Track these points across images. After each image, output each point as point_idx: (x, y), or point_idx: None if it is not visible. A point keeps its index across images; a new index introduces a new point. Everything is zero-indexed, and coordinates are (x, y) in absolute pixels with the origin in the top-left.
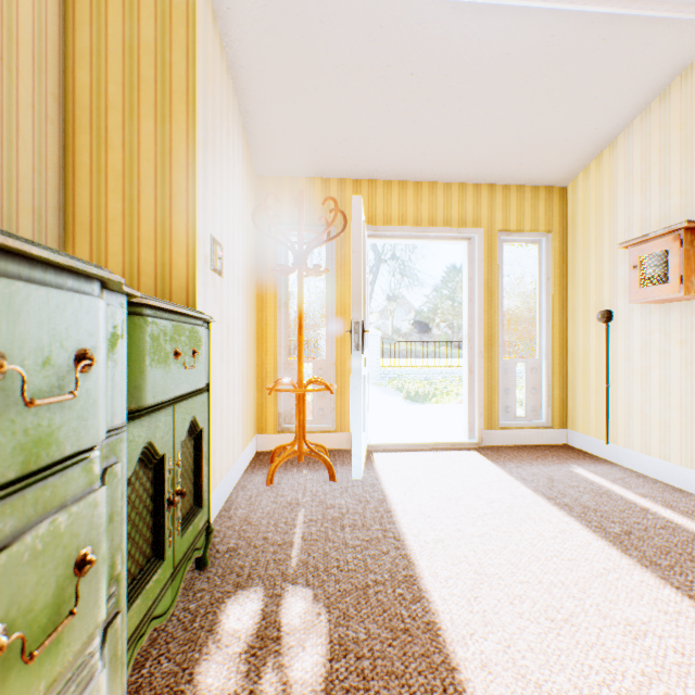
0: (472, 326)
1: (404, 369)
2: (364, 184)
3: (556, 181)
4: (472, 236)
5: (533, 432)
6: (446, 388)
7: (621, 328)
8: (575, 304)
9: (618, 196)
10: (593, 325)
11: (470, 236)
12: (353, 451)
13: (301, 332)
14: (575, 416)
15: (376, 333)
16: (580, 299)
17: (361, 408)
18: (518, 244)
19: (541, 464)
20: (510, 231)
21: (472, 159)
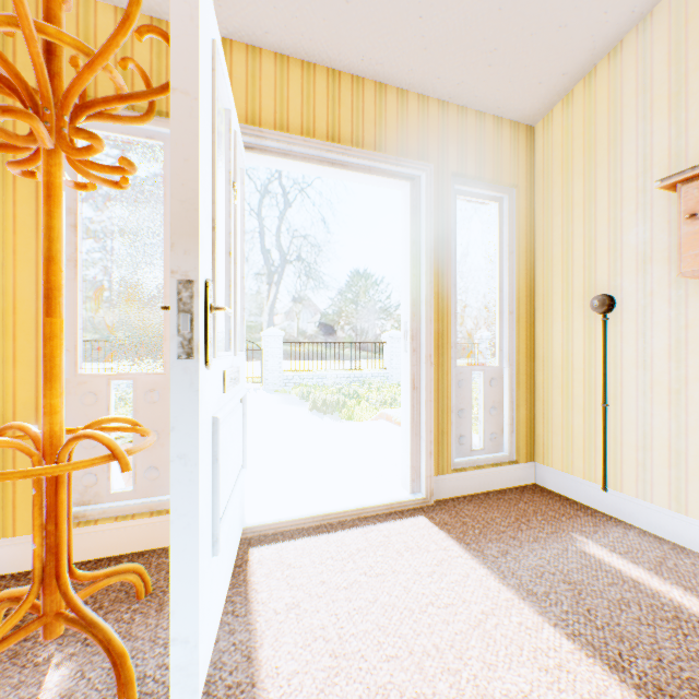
0: (417, 316)
1: (310, 373)
2: (238, 49)
3: (525, 114)
4: (417, 175)
5: (496, 472)
6: (357, 394)
7: (631, 320)
8: (548, 289)
9: (625, 125)
10: (580, 317)
11: (414, 174)
12: (175, 629)
13: (51, 311)
14: (548, 445)
15: (278, 334)
16: (557, 281)
17: (197, 512)
18: (474, 201)
19: (533, 539)
20: (467, 178)
21: (425, 34)
